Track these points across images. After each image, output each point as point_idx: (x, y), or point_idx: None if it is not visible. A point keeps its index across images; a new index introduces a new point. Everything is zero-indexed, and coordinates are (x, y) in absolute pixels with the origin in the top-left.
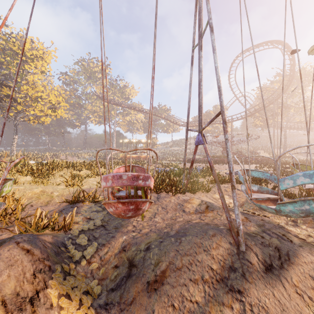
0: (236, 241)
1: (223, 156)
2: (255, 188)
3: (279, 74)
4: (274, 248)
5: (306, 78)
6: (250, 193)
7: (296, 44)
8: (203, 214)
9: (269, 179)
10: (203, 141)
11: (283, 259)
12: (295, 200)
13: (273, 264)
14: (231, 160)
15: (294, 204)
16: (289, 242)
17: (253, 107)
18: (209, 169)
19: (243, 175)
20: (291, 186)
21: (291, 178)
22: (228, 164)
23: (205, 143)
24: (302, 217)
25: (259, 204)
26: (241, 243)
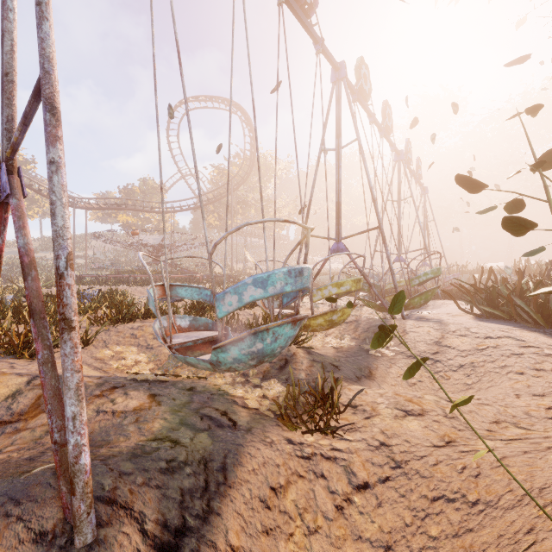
0: (70, 512)
1: (153, 271)
2: (186, 321)
3: (240, 155)
4: (198, 463)
5: (267, 171)
6: (170, 334)
7: (248, 53)
8: (13, 426)
9: (209, 302)
10: (11, 187)
11: (214, 486)
12: (241, 337)
13: (188, 518)
14: (66, 232)
15: (241, 345)
16: (231, 428)
17: (205, 193)
18: (114, 293)
19: (161, 298)
20: (235, 308)
21: (236, 291)
22: (54, 245)
23: (18, 193)
24: (254, 366)
25: (184, 357)
26: (79, 520)
